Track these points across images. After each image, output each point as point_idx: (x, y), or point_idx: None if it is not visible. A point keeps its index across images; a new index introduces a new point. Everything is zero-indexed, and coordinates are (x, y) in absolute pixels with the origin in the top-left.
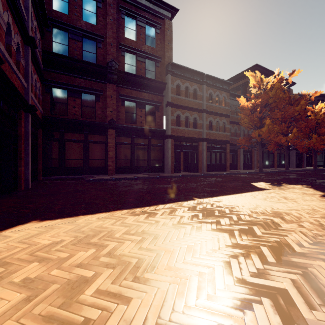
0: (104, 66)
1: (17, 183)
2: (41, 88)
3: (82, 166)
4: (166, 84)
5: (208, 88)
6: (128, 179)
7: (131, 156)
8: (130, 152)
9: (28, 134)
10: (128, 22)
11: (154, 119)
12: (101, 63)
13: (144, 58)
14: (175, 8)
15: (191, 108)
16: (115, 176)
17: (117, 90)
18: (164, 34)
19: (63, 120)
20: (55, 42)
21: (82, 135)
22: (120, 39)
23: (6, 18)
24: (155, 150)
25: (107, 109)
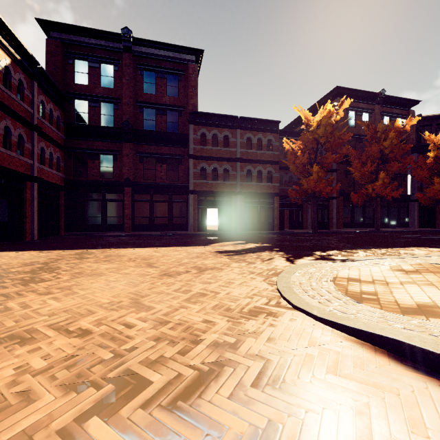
0: (119, 127)
1: (23, 235)
2: (65, 154)
3: (101, 224)
4: (188, 135)
5: (246, 132)
6: (130, 236)
7: (150, 213)
8: (149, 209)
9: (34, 198)
10: (148, 77)
11: (177, 174)
12: (118, 124)
13: (164, 111)
14: (200, 49)
15: (219, 158)
16: (126, 233)
17: (135, 147)
18: (188, 81)
19: (82, 181)
20: (76, 112)
21: (100, 194)
22: (138, 96)
23: (4, 124)
24: (177, 206)
25: (124, 168)
